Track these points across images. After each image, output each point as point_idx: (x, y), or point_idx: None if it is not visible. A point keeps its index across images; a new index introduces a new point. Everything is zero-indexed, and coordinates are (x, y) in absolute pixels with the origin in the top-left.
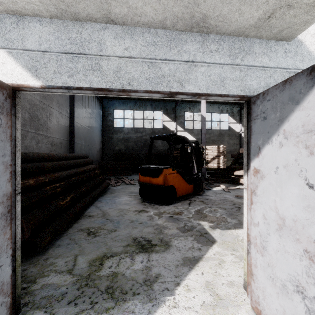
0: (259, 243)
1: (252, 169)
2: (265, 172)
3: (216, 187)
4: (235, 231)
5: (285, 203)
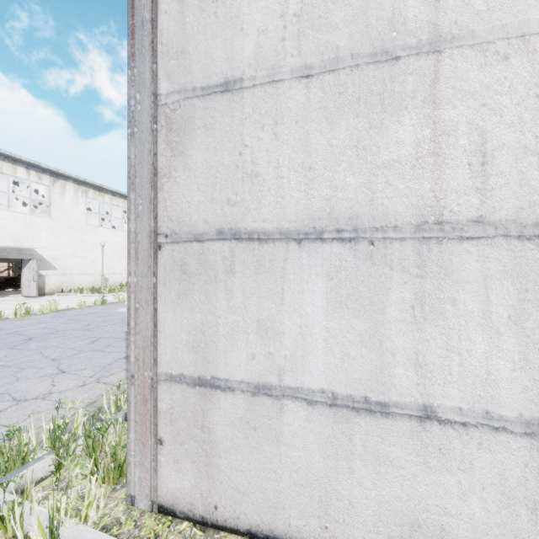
0: (24, 284)
1: (23, 272)
2: (25, 272)
3: (6, 290)
4: (20, 294)
5: (27, 276)
